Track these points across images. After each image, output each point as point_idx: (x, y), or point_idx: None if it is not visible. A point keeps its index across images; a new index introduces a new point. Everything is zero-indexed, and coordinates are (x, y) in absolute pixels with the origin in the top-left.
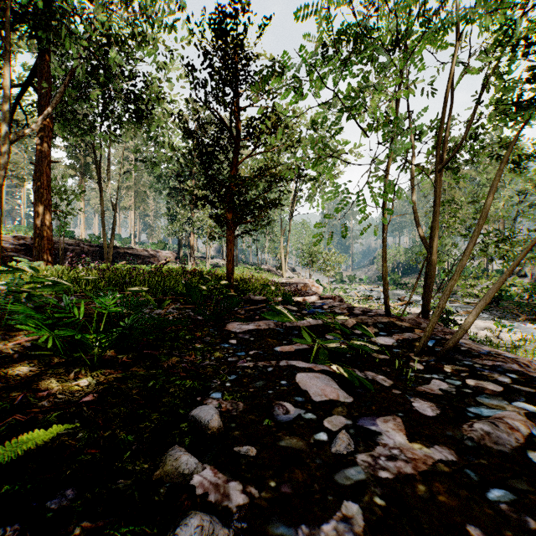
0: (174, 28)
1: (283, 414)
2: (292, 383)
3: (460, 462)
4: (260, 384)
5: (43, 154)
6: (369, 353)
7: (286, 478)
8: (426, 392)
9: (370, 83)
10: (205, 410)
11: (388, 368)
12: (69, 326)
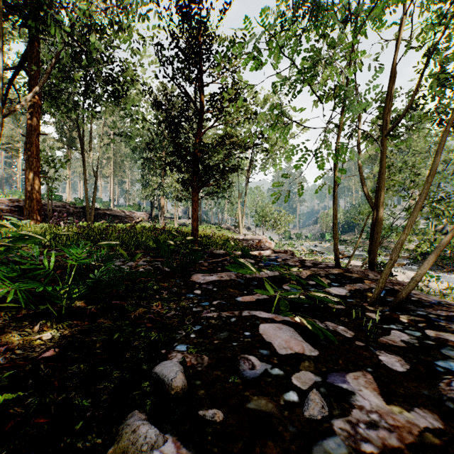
0: (146, 18)
1: (249, 369)
2: (256, 334)
3: (447, 430)
4: (225, 336)
5: (33, 127)
6: (325, 303)
7: (257, 453)
8: (389, 344)
9: (322, 56)
10: (169, 367)
11: (346, 319)
12: (38, 278)
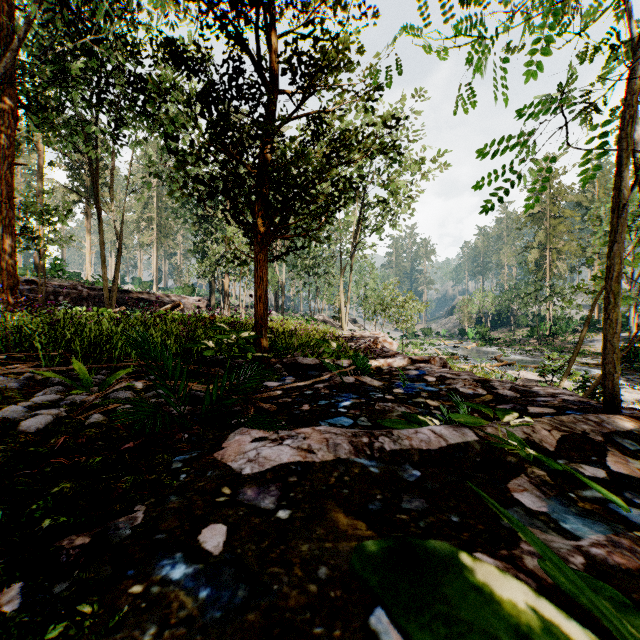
0: None
1: None
2: None
3: None
4: None
5: (3, 152)
6: None
7: None
8: None
9: None
10: None
11: None
12: None
